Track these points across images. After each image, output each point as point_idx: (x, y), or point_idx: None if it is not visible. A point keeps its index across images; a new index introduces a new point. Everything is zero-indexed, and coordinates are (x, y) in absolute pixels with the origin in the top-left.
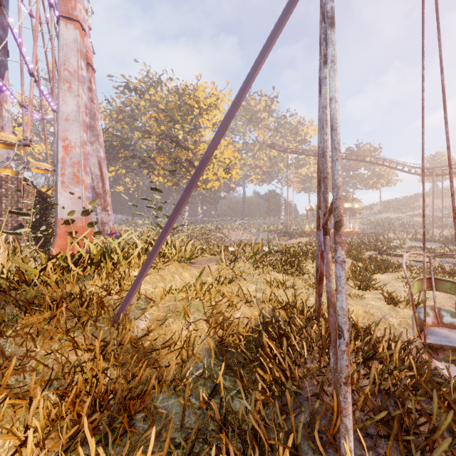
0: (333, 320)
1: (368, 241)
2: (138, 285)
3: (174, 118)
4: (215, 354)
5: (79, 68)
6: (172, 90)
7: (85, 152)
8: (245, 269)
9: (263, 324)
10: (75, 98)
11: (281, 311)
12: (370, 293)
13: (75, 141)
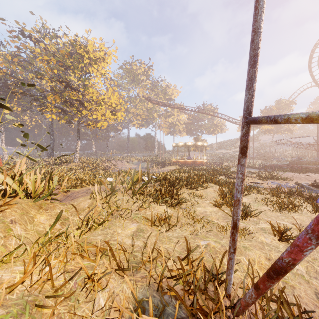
0: None
1: (217, 168)
2: None
3: (65, 63)
4: None
5: None
6: None
7: None
8: (123, 202)
9: None
10: None
11: None
12: (249, 222)
13: None
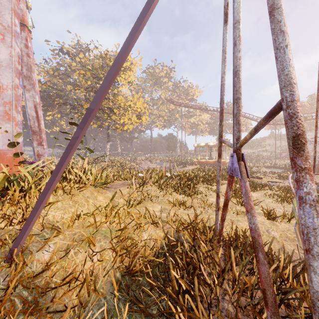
0: (265, 271)
1: None
2: (35, 217)
3: (98, 75)
4: (119, 290)
5: (12, 24)
6: (97, 55)
7: (17, 94)
8: (152, 191)
9: (168, 245)
10: (8, 48)
11: (186, 235)
12: None
13: (7, 84)
